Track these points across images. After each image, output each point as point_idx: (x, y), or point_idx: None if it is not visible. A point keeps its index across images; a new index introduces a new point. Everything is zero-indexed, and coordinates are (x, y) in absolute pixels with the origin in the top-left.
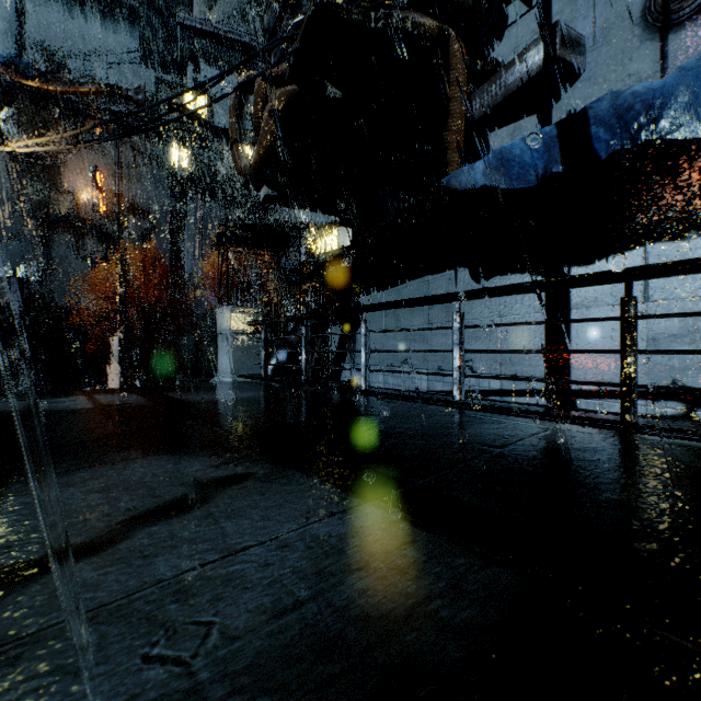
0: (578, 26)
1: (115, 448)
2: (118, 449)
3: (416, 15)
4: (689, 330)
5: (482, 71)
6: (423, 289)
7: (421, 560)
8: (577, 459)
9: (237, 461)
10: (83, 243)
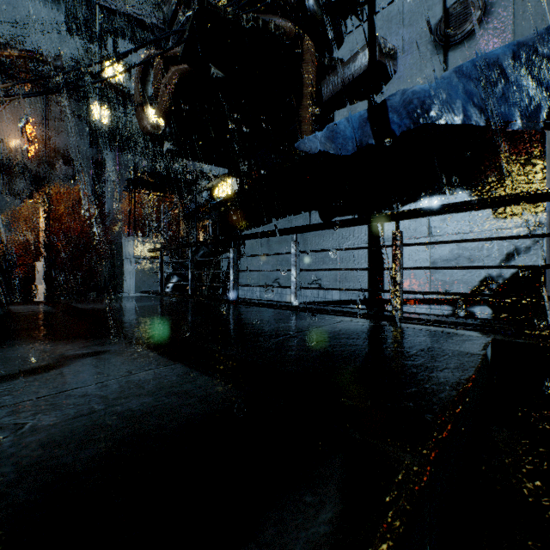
0: (393, 39)
1: (8, 339)
2: (11, 339)
3: (281, 19)
4: (455, 256)
5: (328, 66)
6: (287, 226)
7: (191, 389)
8: (344, 337)
9: (101, 344)
10: (13, 183)
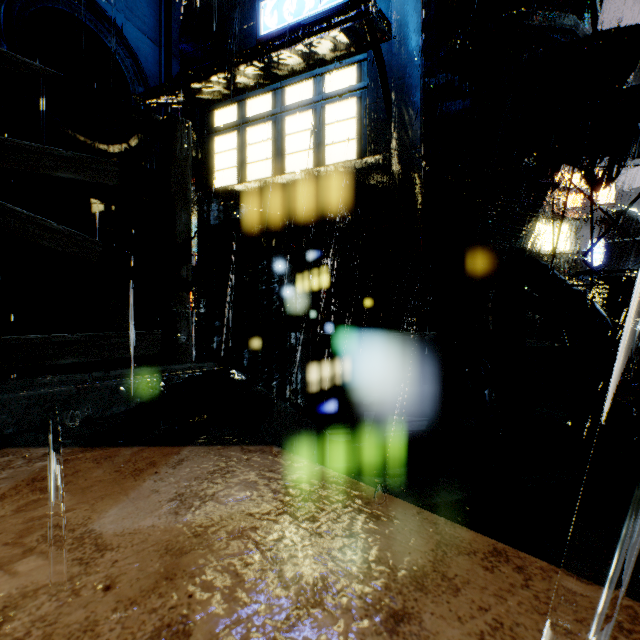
0: None
1: None
2: None
3: None
4: None
5: None
6: None
7: None
8: None
9: None
10: None
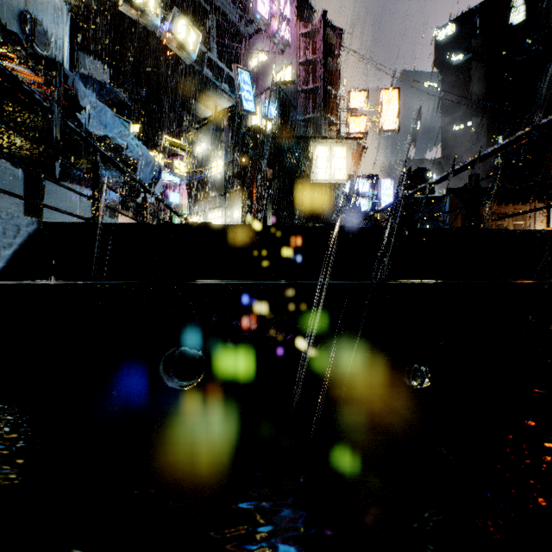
0: None
1: None
2: None
3: None
4: None
5: None
6: None
7: None
8: None
9: None
10: None
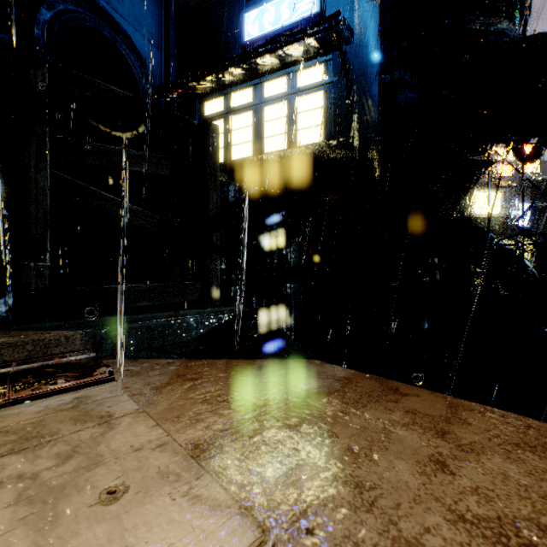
0: None
1: None
2: None
3: None
4: None
5: None
6: None
7: None
8: None
9: None
10: None
